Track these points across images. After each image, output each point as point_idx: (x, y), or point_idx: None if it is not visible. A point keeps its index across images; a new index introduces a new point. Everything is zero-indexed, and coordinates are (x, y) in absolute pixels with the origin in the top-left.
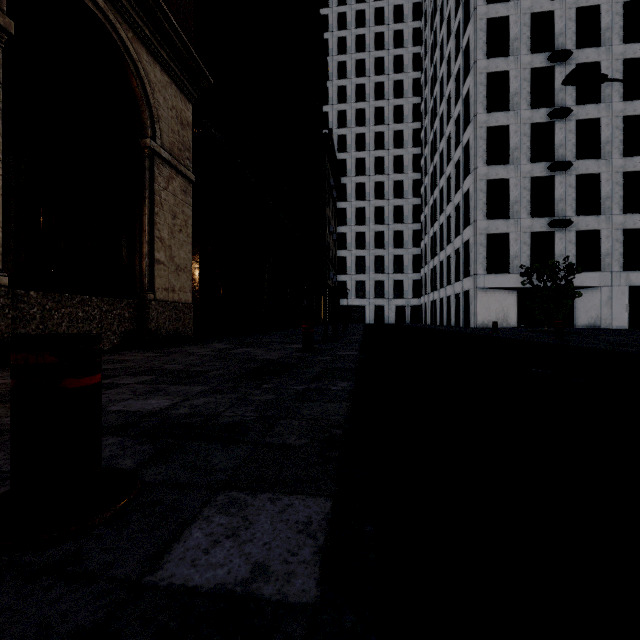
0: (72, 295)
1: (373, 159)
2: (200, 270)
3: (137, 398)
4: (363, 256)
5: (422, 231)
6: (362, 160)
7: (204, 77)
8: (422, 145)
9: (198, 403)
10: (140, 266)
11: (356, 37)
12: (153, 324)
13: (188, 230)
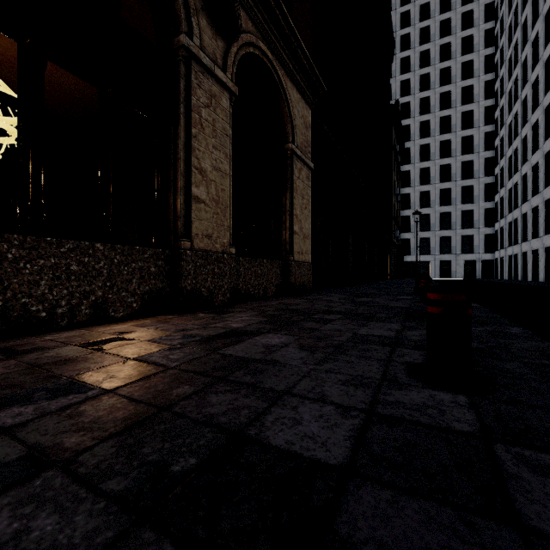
0: (255, 259)
1: (438, 119)
2: (313, 237)
3: (363, 328)
4: (427, 214)
5: (496, 184)
6: (426, 122)
7: (320, 87)
8: (496, 95)
9: (416, 334)
10: (284, 236)
11: (420, 7)
12: (293, 278)
13: (309, 207)
